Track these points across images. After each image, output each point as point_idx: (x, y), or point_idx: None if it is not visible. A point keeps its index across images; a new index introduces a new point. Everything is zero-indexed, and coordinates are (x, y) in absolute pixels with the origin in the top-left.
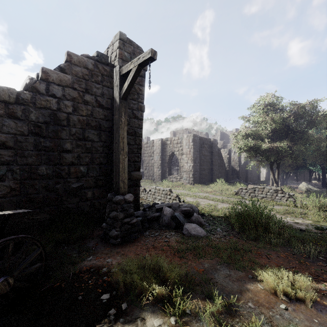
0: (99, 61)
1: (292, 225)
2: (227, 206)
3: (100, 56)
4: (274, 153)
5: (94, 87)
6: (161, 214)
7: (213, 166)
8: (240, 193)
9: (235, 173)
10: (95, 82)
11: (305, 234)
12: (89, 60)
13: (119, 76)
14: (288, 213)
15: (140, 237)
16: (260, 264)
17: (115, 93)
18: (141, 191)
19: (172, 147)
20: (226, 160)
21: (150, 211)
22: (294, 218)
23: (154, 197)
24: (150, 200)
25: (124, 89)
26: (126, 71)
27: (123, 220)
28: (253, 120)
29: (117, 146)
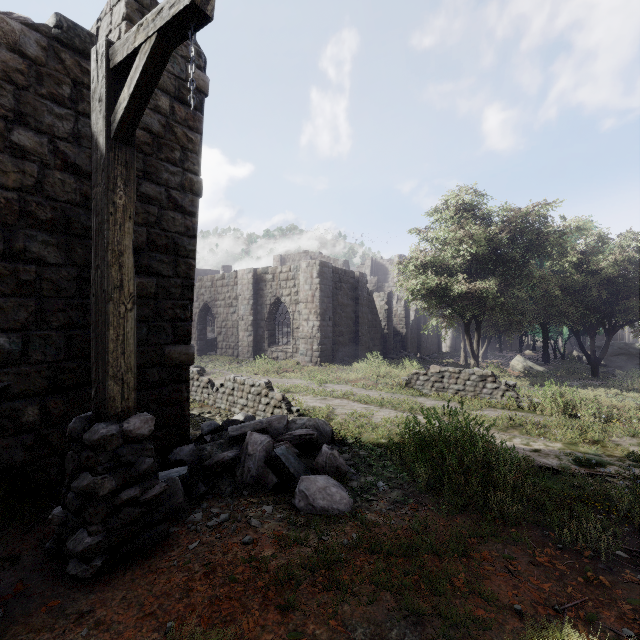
0: (66, 41)
1: (531, 457)
2: (393, 415)
3: (69, 29)
4: (474, 302)
5: (48, 112)
6: (241, 453)
7: (359, 326)
8: (414, 383)
9: (400, 339)
10: (50, 98)
11: (564, 481)
12: (28, 31)
13: (107, 70)
14: (513, 427)
15: (174, 535)
16: (499, 601)
17: (94, 120)
18: (203, 386)
19: (276, 288)
20: (382, 315)
21: (215, 443)
22: (529, 440)
23: (232, 402)
24: (224, 407)
25: (120, 109)
26: (127, 55)
27: (118, 496)
28: (437, 236)
29: (99, 278)
